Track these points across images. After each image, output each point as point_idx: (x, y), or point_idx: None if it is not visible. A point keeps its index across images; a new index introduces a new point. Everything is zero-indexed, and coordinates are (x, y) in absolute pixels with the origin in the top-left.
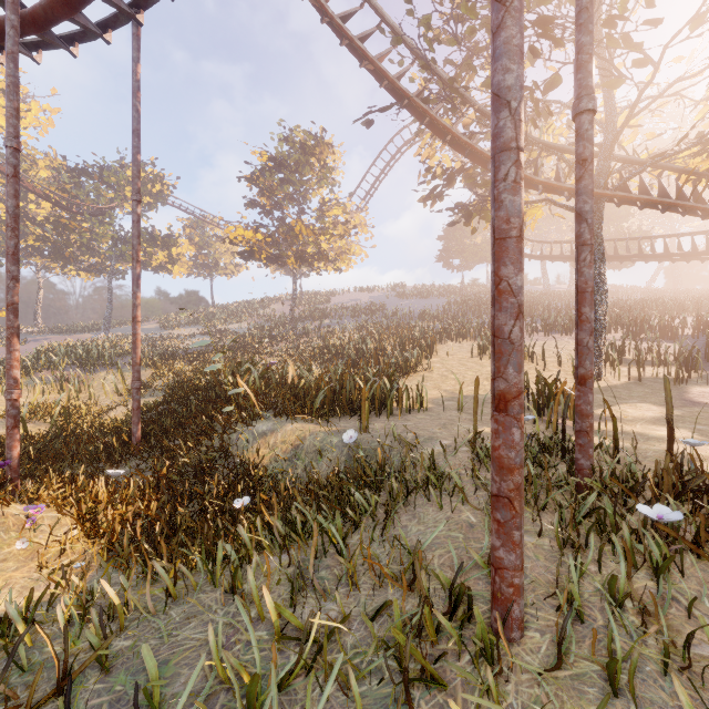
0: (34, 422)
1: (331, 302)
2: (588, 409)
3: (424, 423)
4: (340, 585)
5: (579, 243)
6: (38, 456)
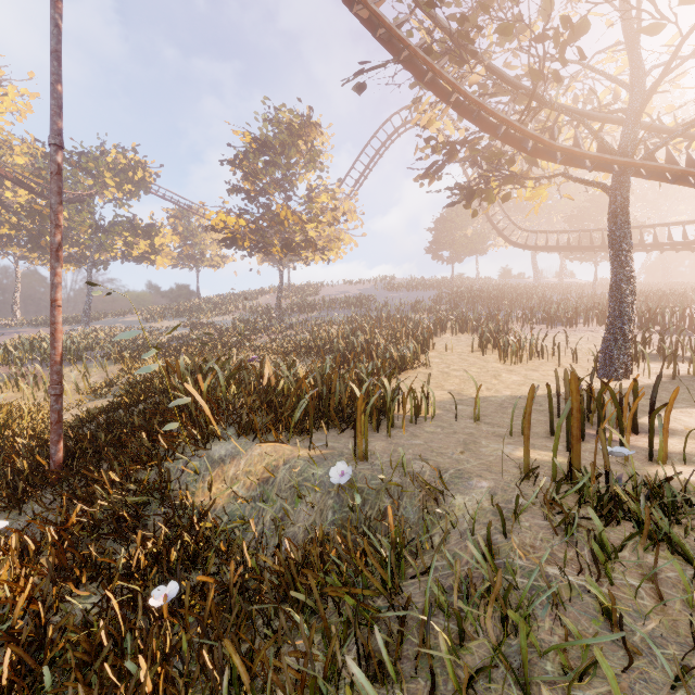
0: None
1: (320, 295)
2: None
3: (438, 441)
4: None
5: None
6: None
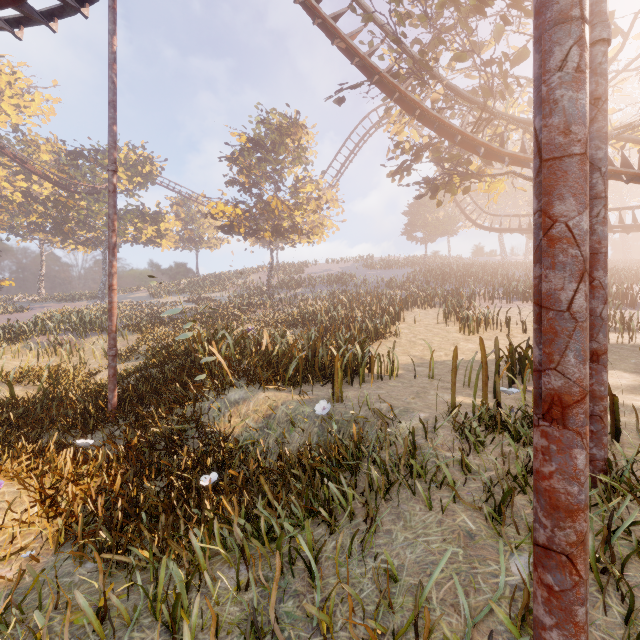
0: (24, 385)
1: (305, 273)
2: (602, 390)
3: (397, 391)
4: (311, 630)
5: (591, 196)
6: (18, 422)
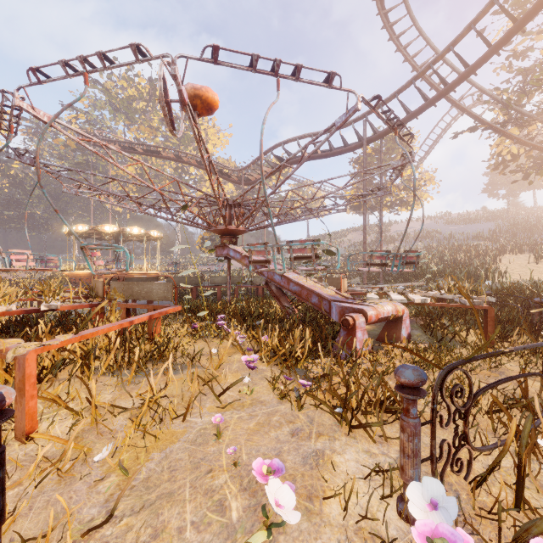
0: None
1: (391, 231)
2: None
3: None
4: None
5: None
6: None
